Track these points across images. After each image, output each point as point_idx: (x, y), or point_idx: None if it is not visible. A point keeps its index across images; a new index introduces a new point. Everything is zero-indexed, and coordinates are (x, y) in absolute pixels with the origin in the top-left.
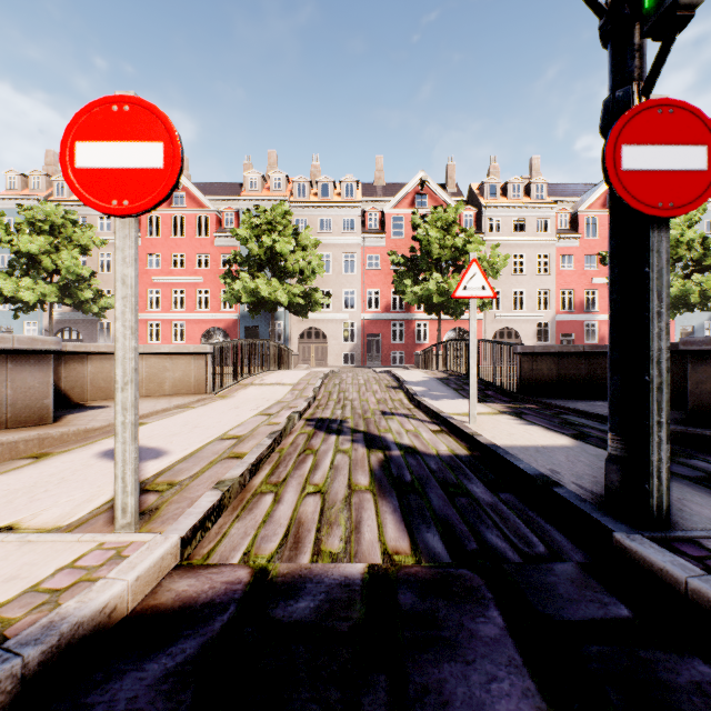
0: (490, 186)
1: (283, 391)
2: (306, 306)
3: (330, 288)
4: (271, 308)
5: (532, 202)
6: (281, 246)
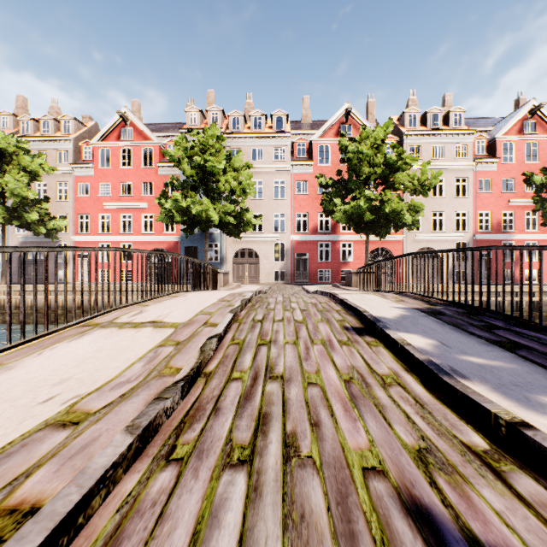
0: (410, 116)
1: (140, 348)
2: (238, 226)
3: (262, 212)
4: (203, 227)
5: (451, 129)
6: (212, 164)
